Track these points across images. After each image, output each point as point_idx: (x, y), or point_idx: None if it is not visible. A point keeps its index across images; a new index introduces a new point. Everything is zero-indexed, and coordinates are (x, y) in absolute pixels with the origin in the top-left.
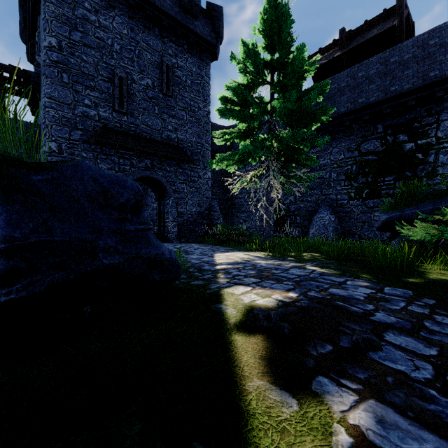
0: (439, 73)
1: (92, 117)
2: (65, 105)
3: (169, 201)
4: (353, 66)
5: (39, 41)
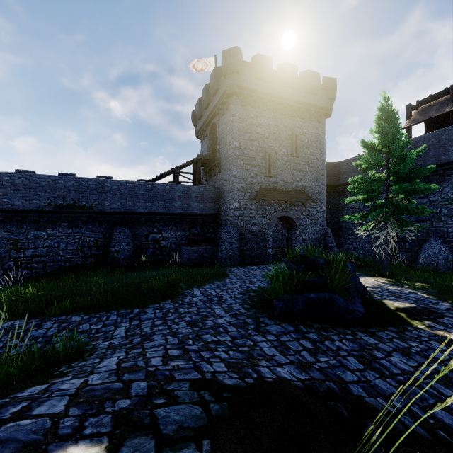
0: None
1: (254, 183)
2: (242, 179)
3: (296, 231)
4: None
5: (219, 136)
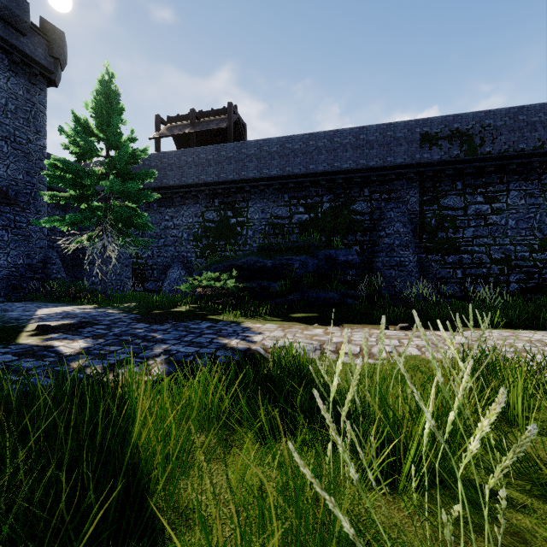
0: (247, 174)
1: None
2: None
3: None
4: (206, 140)
5: None
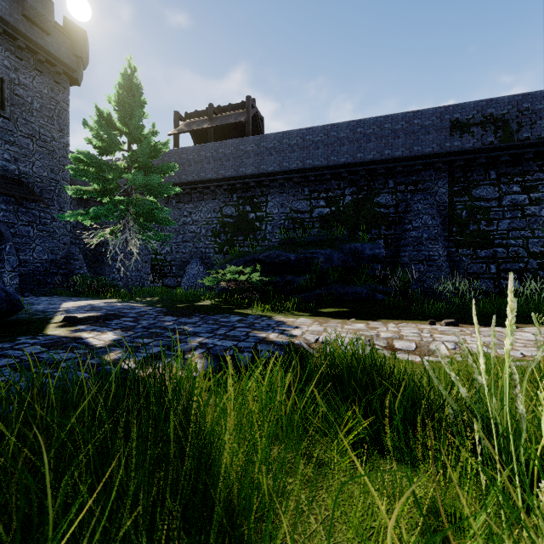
0: (266, 168)
1: None
2: None
3: (4, 246)
4: (223, 136)
5: None
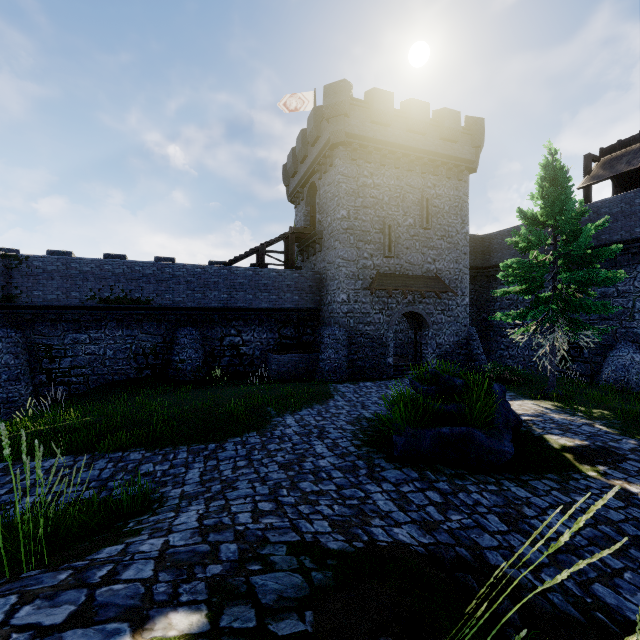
0: None
1: (369, 267)
2: (351, 262)
3: (428, 333)
4: None
5: (319, 202)
